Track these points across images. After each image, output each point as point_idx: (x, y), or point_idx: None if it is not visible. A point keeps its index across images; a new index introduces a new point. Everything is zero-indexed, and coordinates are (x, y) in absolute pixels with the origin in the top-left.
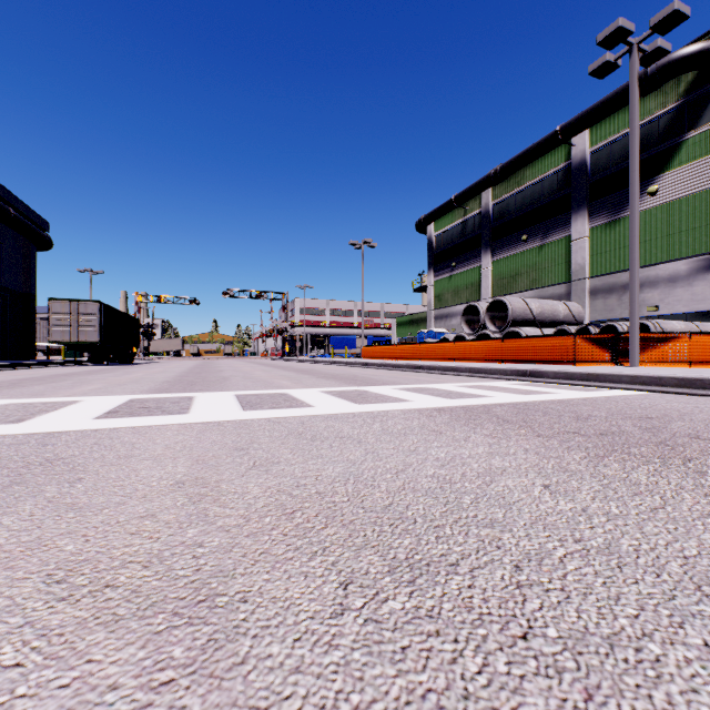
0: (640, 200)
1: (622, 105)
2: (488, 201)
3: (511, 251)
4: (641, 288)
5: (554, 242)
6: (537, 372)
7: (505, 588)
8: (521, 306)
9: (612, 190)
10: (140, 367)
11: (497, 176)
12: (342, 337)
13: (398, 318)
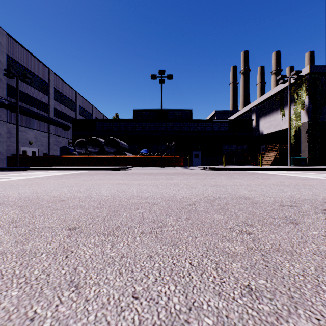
0: None
1: None
2: None
3: None
4: None
5: None
6: None
7: (293, 186)
8: None
9: None
10: None
11: None
12: None
13: None
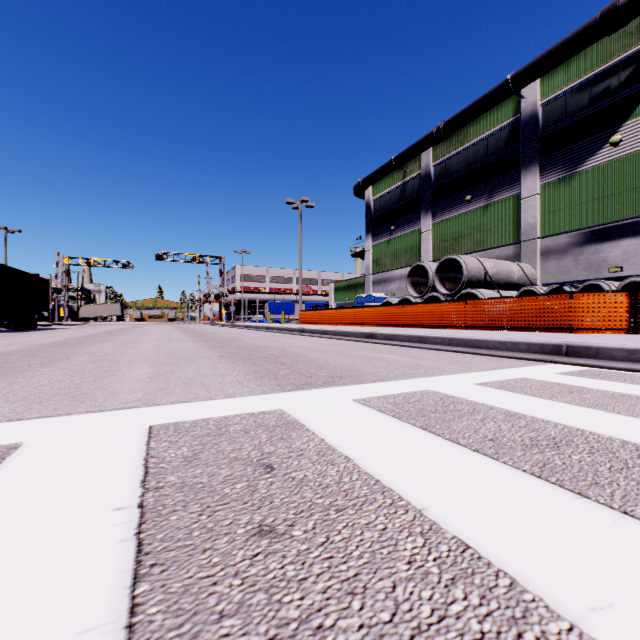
0: (600, 152)
1: (584, 47)
2: (429, 162)
3: (454, 212)
4: (601, 248)
5: (500, 201)
6: (585, 348)
7: None
8: (476, 266)
9: (567, 143)
10: (14, 336)
11: (440, 134)
12: (280, 302)
13: (336, 284)
